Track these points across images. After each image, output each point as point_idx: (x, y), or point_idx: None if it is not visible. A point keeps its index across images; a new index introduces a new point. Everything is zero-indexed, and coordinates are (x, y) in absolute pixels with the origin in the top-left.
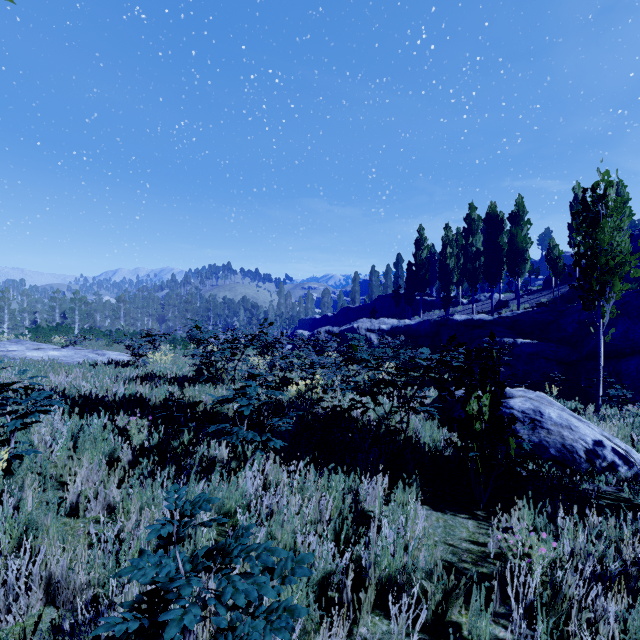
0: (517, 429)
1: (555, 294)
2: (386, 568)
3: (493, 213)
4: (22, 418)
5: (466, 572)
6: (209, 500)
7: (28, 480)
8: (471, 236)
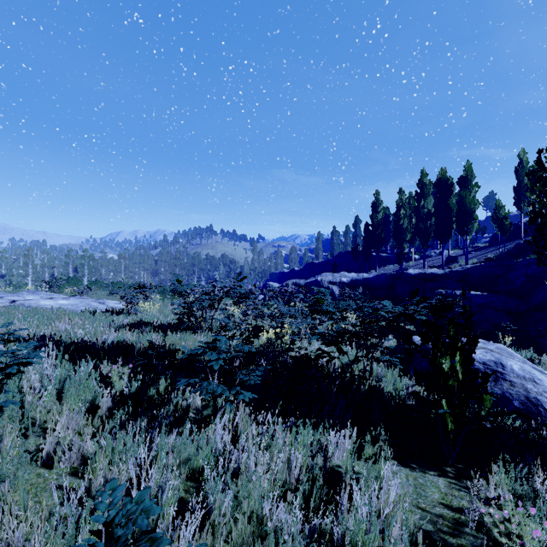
0: (479, 380)
1: (501, 250)
2: (360, 546)
3: (443, 178)
4: (1, 371)
5: (443, 544)
6: (147, 511)
7: (7, 430)
8: (423, 199)
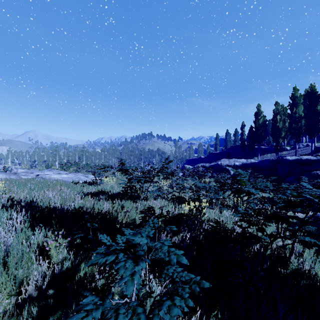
0: None
1: None
2: None
3: (313, 91)
4: None
5: None
6: None
7: None
8: (295, 107)
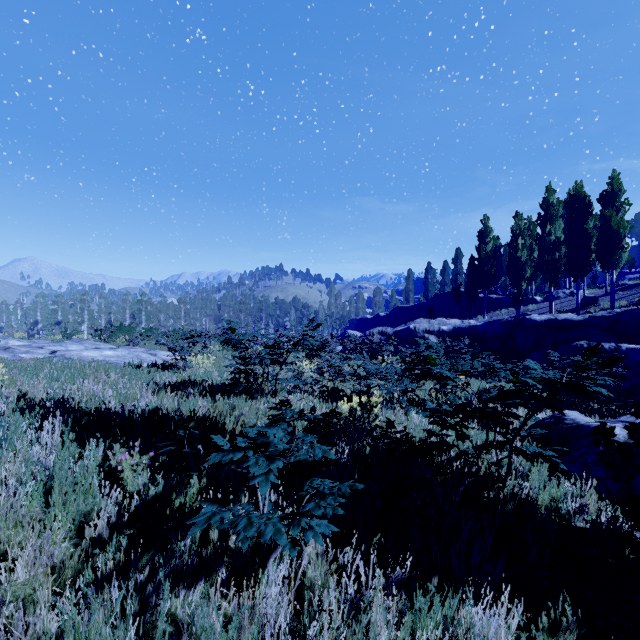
0: None
1: None
2: None
3: (579, 194)
4: None
5: None
6: None
7: None
8: (549, 223)
